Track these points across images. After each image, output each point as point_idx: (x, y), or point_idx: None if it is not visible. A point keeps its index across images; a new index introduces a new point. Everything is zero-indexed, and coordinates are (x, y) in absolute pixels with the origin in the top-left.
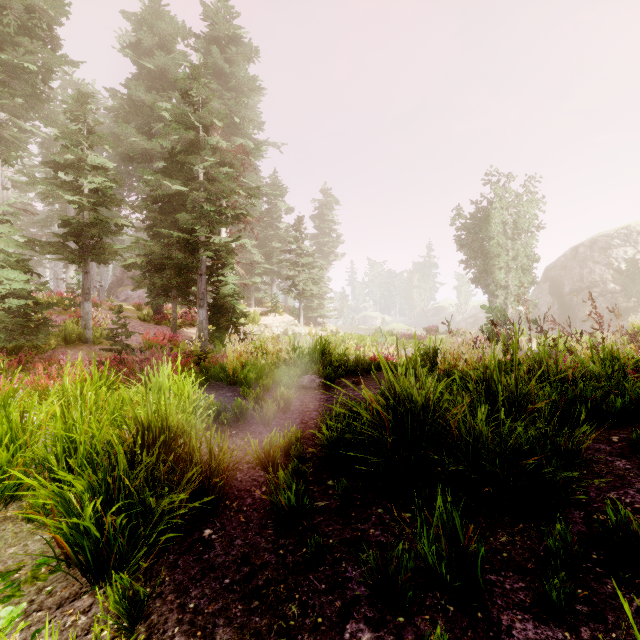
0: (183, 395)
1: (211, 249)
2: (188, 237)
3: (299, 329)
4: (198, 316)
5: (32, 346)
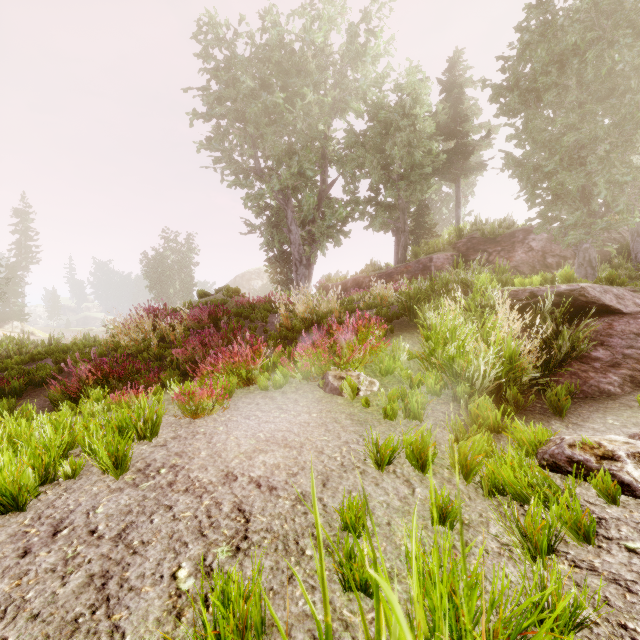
0: None
1: None
2: None
3: None
4: None
5: None
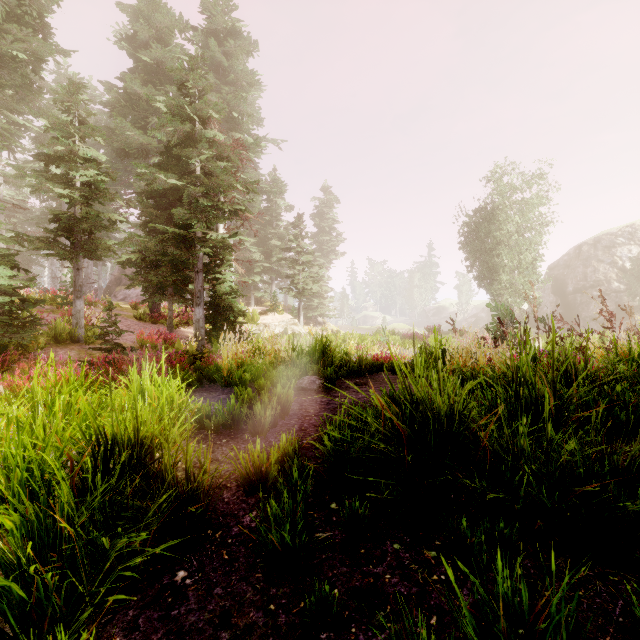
0: (166, 399)
1: (208, 245)
2: (184, 233)
3: (299, 328)
4: (195, 315)
5: (19, 345)
